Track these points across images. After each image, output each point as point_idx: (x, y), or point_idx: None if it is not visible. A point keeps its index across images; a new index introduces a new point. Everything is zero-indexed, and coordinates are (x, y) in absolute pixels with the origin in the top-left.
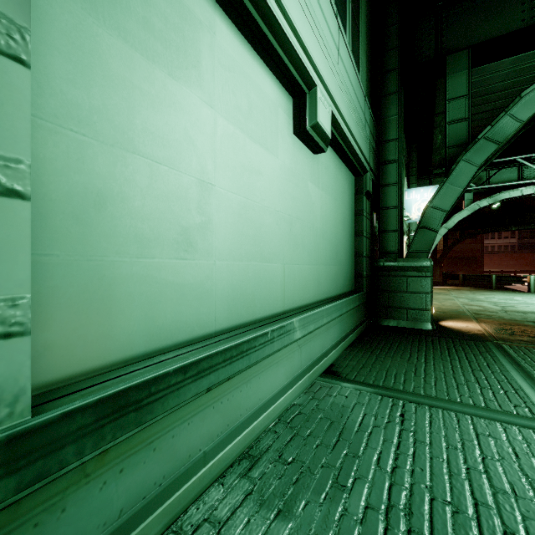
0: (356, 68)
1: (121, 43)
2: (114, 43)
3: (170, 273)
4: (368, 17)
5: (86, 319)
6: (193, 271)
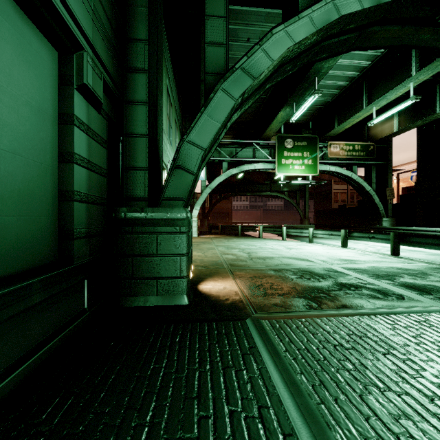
0: None
1: None
2: None
3: None
4: None
5: None
6: None
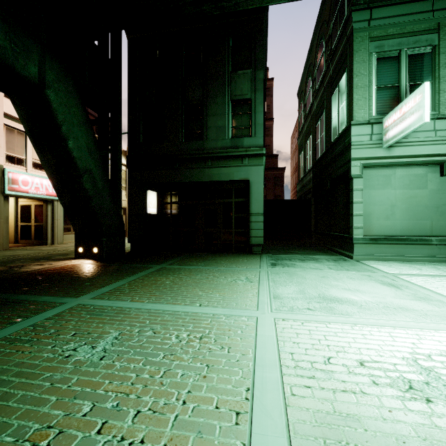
0: None
1: (374, 190)
2: (372, 191)
3: (383, 223)
4: None
5: (369, 229)
6: (389, 223)
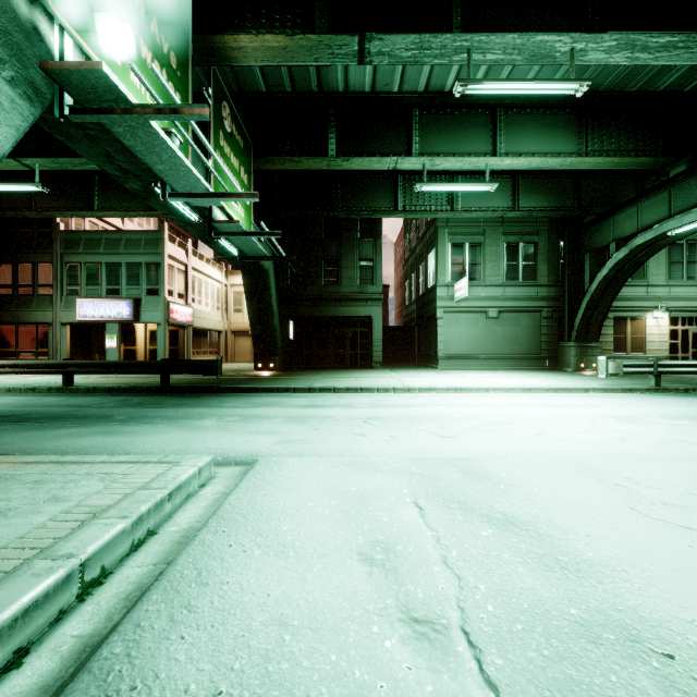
0: (523, 284)
1: (450, 326)
2: (449, 327)
3: (455, 347)
4: (551, 245)
5: (447, 350)
6: (458, 347)
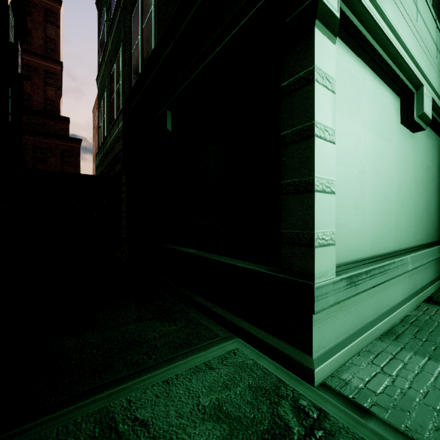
0: None
1: (338, 114)
2: (336, 115)
3: (351, 223)
4: None
5: None
6: (358, 222)
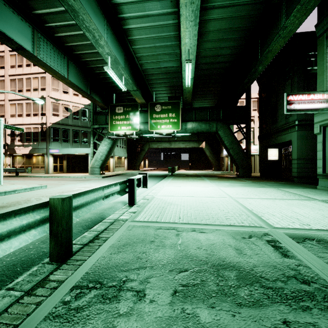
0: None
1: None
2: None
3: None
4: None
5: None
6: None
